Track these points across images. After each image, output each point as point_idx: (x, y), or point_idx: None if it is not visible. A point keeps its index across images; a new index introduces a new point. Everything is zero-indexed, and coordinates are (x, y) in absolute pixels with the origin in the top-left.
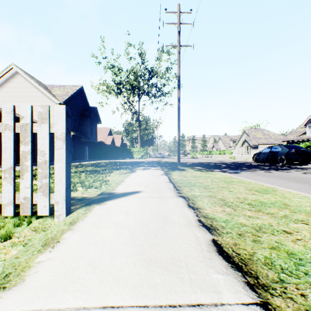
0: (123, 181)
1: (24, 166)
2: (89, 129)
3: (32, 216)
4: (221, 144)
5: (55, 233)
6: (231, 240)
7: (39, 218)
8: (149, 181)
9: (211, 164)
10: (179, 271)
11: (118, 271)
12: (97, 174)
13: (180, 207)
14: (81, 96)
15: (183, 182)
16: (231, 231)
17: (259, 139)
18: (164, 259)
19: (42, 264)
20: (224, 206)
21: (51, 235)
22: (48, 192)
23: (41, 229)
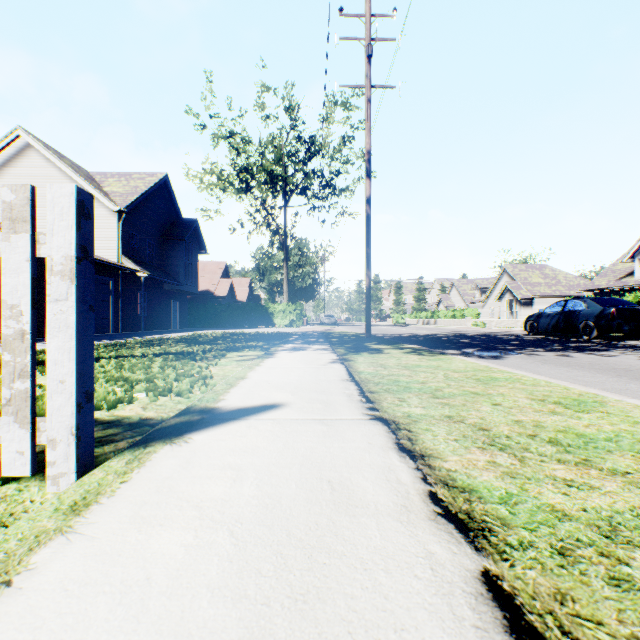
0: (244, 377)
1: None
2: (180, 266)
3: None
4: (457, 296)
5: (11, 546)
6: (542, 579)
7: (7, 483)
8: (304, 379)
9: (437, 338)
10: None
11: None
12: (189, 361)
13: (377, 452)
14: (164, 196)
15: (381, 380)
16: (531, 537)
17: (535, 286)
18: None
19: None
20: (491, 449)
21: None
22: (29, 414)
23: None
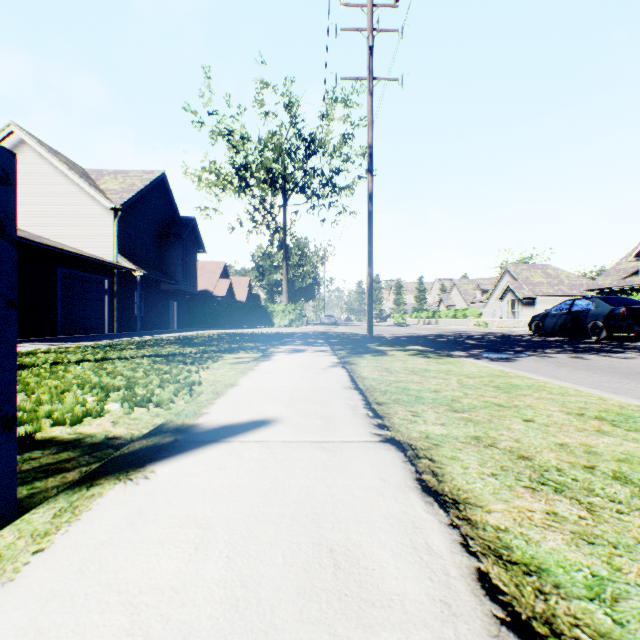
0: (234, 384)
1: None
2: (178, 265)
3: None
4: (458, 296)
5: None
6: None
7: None
8: (301, 387)
9: (440, 339)
10: None
11: None
12: (179, 364)
13: (394, 495)
14: (161, 194)
15: (388, 388)
16: None
17: (537, 285)
18: None
19: None
20: (544, 491)
21: None
22: None
23: None
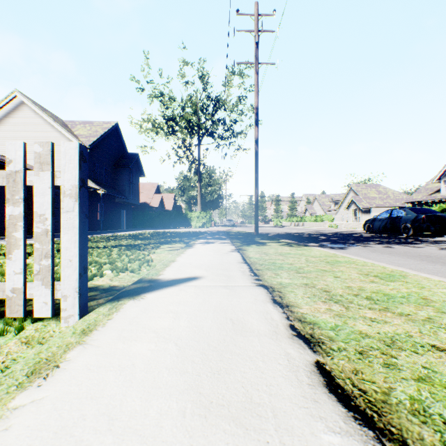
0: (174, 260)
1: (12, 239)
2: (127, 186)
3: (27, 318)
4: (318, 206)
5: (54, 349)
6: (347, 364)
7: (36, 322)
8: (213, 262)
9: (303, 235)
10: (261, 427)
11: (152, 427)
12: (136, 251)
13: (260, 304)
14: (115, 137)
15: (264, 263)
16: (345, 346)
17: (372, 199)
18: (236, 402)
19: (19, 413)
20: (329, 302)
21: (46, 354)
22: (50, 280)
23: (36, 340)
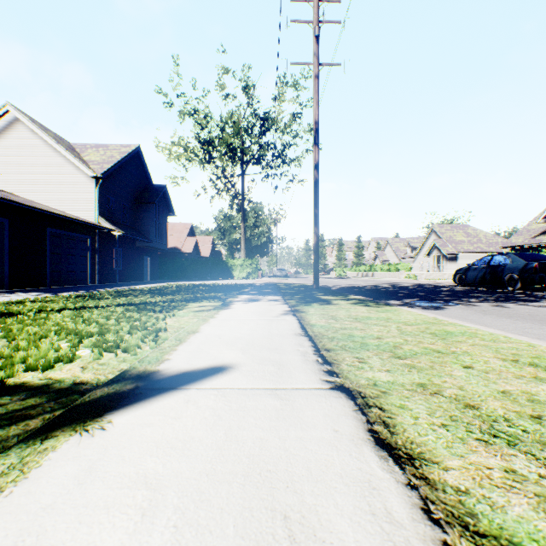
0: (196, 330)
1: None
2: (151, 226)
3: None
4: (391, 252)
5: None
6: None
7: None
8: (256, 333)
9: (377, 289)
10: None
11: None
12: (148, 312)
13: (347, 449)
14: (137, 165)
15: (335, 335)
16: None
17: (459, 243)
18: None
19: None
20: (497, 444)
21: None
22: None
23: None
